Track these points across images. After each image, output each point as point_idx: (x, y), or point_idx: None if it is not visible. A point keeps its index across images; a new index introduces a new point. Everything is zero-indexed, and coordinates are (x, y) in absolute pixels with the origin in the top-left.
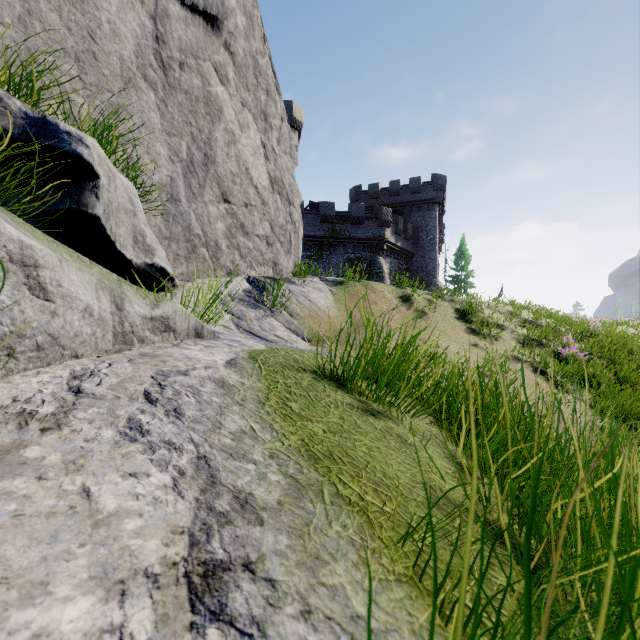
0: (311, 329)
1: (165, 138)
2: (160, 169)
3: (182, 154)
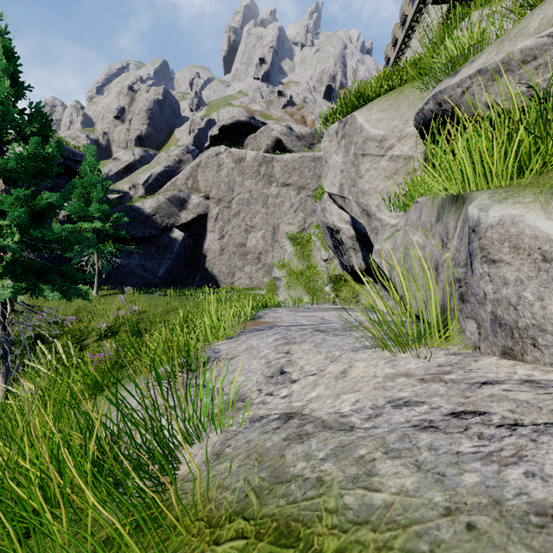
0: None
1: None
2: None
3: None
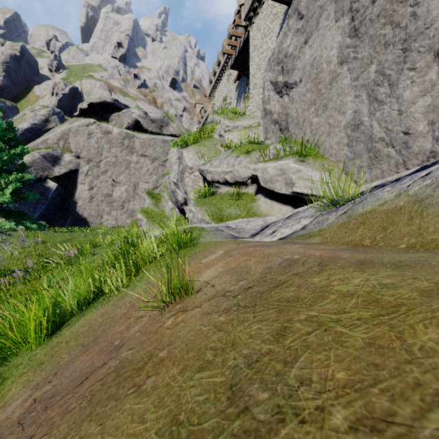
0: (321, 231)
1: (353, 85)
2: (346, 114)
3: (370, 78)
